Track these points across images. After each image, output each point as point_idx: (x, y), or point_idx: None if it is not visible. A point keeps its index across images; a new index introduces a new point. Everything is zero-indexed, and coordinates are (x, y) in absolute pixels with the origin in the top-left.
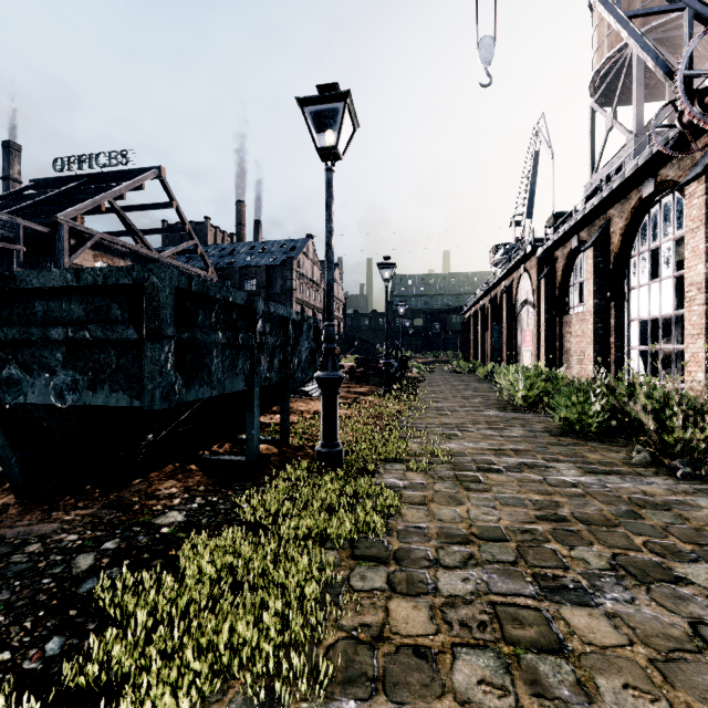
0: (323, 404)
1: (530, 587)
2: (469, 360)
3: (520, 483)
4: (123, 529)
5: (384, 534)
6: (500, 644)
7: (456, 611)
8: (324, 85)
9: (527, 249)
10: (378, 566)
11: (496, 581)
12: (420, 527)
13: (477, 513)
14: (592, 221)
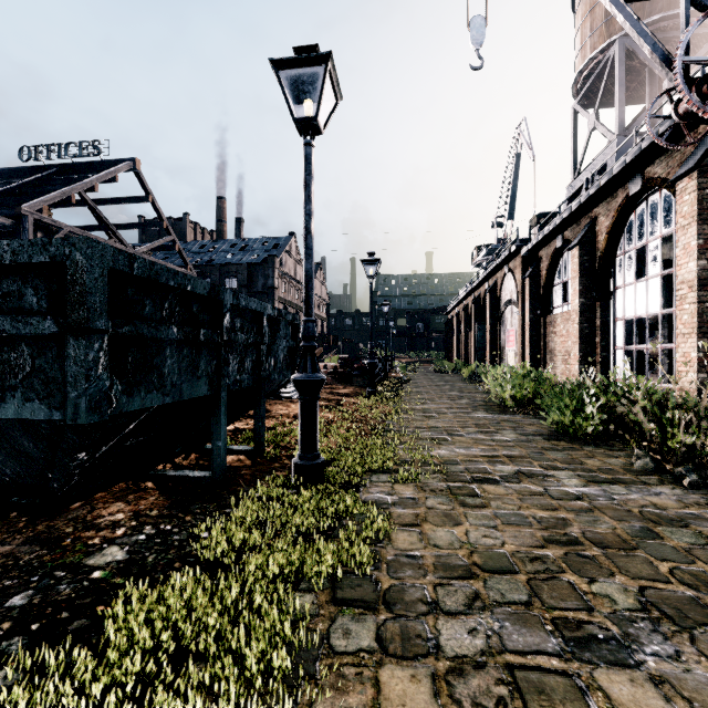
0: (301, 410)
1: (552, 640)
2: (452, 360)
3: (520, 497)
4: (42, 575)
5: (371, 568)
6: None
7: (465, 681)
8: (302, 47)
9: (511, 248)
10: (365, 615)
11: (510, 632)
12: (414, 556)
13: (477, 536)
14: (577, 220)
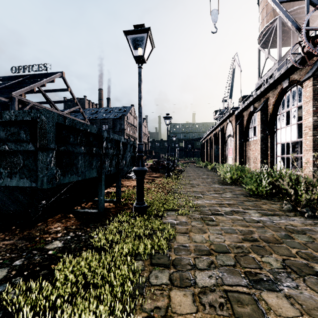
0: (137, 183)
1: (244, 280)
2: (204, 161)
3: (232, 221)
4: (27, 252)
5: (167, 250)
6: (232, 317)
7: (206, 296)
8: (137, 25)
9: (230, 111)
10: (164, 270)
11: (226, 277)
12: (185, 246)
13: (213, 238)
14: (260, 99)
